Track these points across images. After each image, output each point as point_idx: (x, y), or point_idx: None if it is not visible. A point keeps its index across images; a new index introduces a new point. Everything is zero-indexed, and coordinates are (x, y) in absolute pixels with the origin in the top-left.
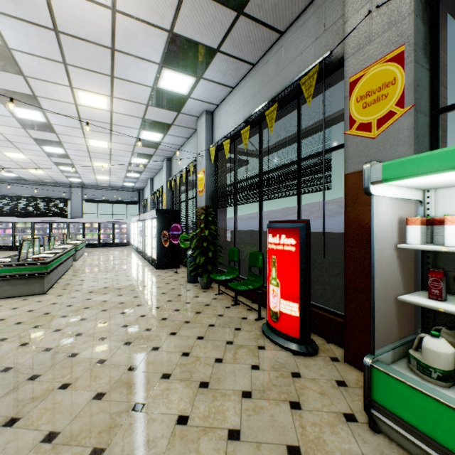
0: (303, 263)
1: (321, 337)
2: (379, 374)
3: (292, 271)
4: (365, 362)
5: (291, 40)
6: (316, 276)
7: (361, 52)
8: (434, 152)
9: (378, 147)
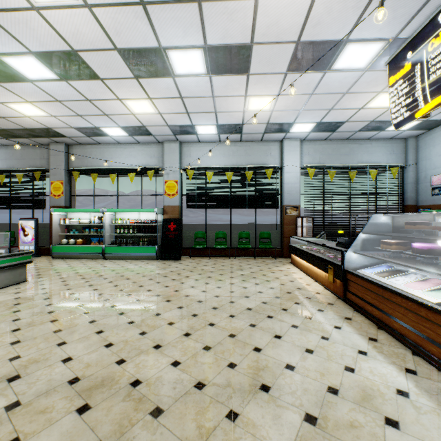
0: (36, 231)
1: (43, 255)
2: (54, 247)
3: (32, 234)
4: (51, 245)
5: (30, 151)
6: (41, 237)
7: (54, 176)
8: (61, 209)
9: (58, 201)
